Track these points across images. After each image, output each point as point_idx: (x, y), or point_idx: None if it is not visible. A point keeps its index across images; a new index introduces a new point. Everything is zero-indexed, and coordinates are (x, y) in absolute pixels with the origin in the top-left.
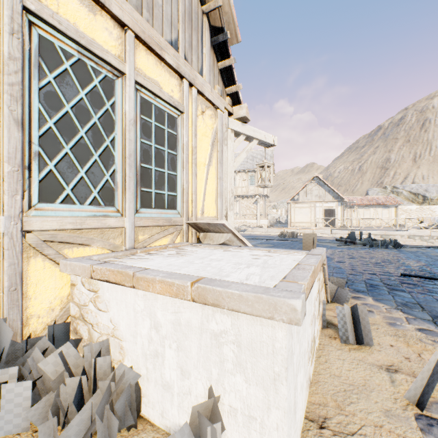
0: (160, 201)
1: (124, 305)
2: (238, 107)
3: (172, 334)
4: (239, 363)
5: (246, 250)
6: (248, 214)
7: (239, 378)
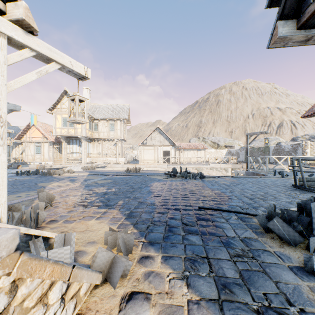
0: None
1: None
2: (13, 5)
3: None
4: None
5: None
6: (109, 154)
7: None
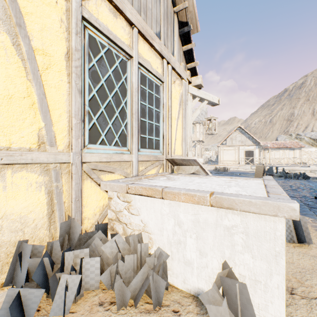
0: (151, 144)
1: (152, 210)
2: (195, 78)
3: (192, 228)
4: (247, 246)
5: (214, 177)
6: None
7: (247, 255)
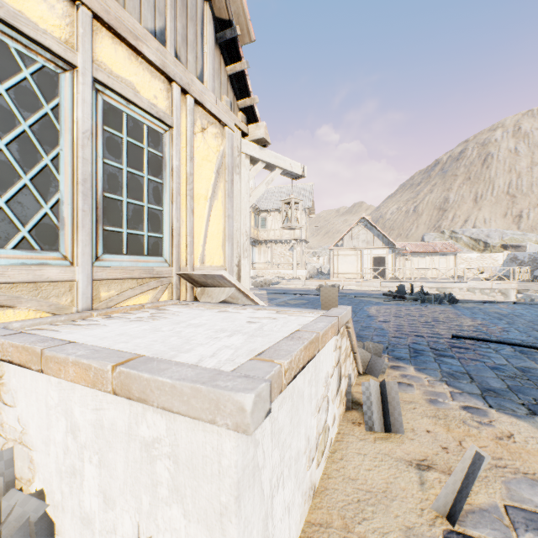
0: (136, 245)
1: (34, 397)
2: (254, 126)
3: (93, 442)
4: (176, 487)
5: (247, 311)
6: (282, 263)
7: (176, 510)
